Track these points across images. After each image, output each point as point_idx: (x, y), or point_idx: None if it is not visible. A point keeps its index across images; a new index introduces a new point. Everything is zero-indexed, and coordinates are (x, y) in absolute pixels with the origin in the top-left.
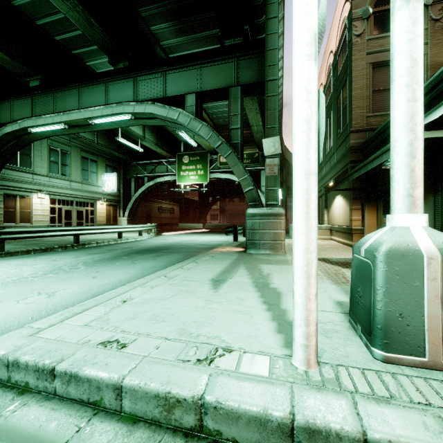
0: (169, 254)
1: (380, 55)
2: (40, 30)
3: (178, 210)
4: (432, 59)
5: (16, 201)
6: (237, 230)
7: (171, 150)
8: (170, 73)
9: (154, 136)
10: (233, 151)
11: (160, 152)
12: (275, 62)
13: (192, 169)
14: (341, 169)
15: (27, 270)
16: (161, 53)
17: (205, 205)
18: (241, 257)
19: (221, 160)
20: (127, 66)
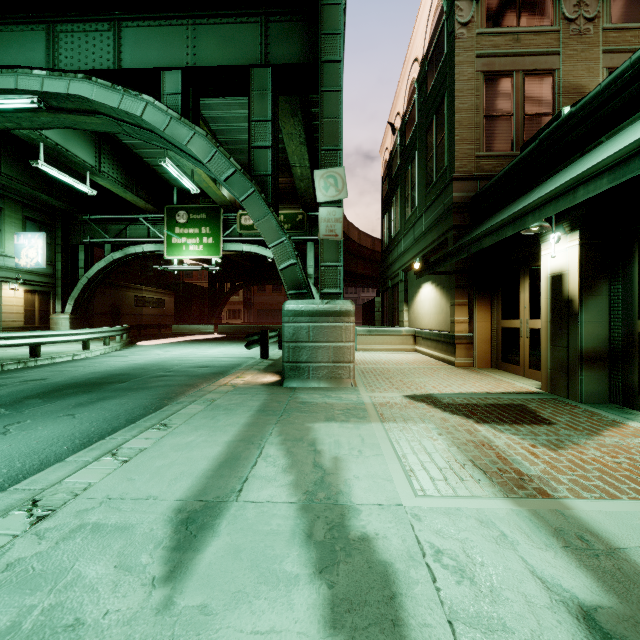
0: (120, 395)
1: (495, 61)
2: None
3: (174, 303)
4: (565, 79)
5: None
6: (267, 338)
7: (155, 200)
8: (130, 26)
9: (121, 171)
10: (258, 189)
11: (133, 201)
12: (336, 29)
13: (194, 235)
14: (435, 241)
15: None
16: None
17: (219, 296)
18: (273, 402)
19: (242, 221)
20: None
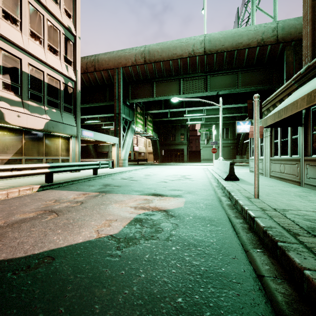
0: None
1: None
2: None
3: None
4: None
5: None
6: None
7: None
8: None
9: None
10: None
11: None
12: None
13: None
14: None
15: None
16: None
17: None
18: None
19: None
20: None
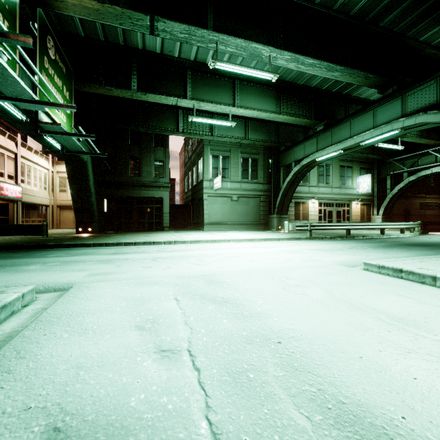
0: None
1: None
2: (323, 92)
3: None
4: None
5: (300, 206)
6: None
7: None
8: None
9: None
10: None
11: (425, 143)
12: None
13: None
14: None
15: (337, 246)
16: (432, 51)
17: None
18: None
19: None
20: (396, 89)
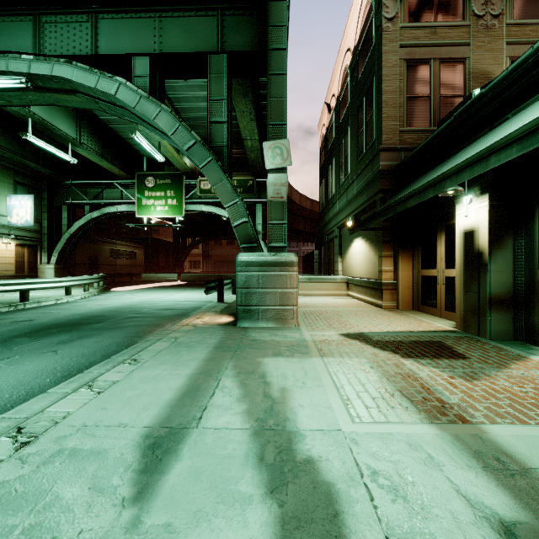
0: (96, 334)
1: (416, 51)
2: None
3: (143, 255)
4: (474, 66)
5: None
6: (222, 285)
7: (127, 167)
8: (105, 18)
9: (98, 143)
10: (215, 158)
11: (108, 168)
12: (282, 22)
13: (160, 197)
14: (365, 203)
15: None
16: None
17: (182, 249)
18: (228, 340)
19: (202, 186)
20: None
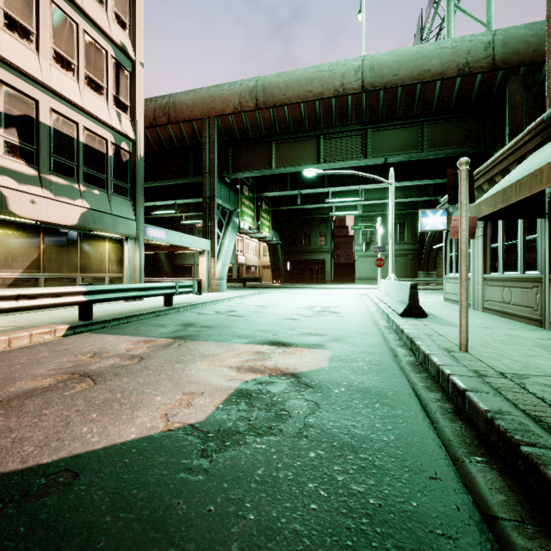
0: None
1: None
2: None
3: None
4: None
5: None
6: None
7: None
8: None
9: None
10: None
11: None
12: None
13: None
14: None
15: None
16: None
17: None
18: None
19: None
20: None
